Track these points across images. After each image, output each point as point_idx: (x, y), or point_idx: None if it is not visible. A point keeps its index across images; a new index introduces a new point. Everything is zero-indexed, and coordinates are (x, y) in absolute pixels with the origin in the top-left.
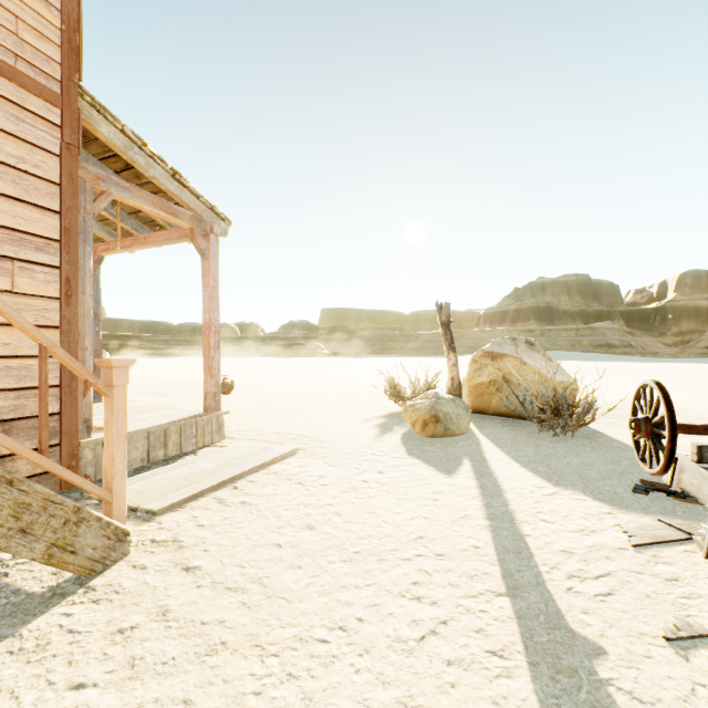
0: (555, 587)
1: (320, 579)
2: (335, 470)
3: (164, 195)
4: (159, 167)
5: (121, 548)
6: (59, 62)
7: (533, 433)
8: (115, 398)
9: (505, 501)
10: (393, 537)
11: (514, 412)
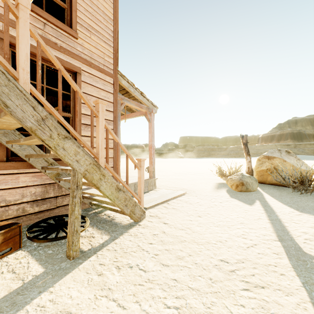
0: (299, 241)
1: (208, 230)
2: (202, 201)
3: (136, 100)
4: (137, 91)
5: (143, 215)
6: (113, 64)
7: (289, 192)
8: (141, 170)
9: (276, 215)
10: (231, 222)
11: (280, 182)
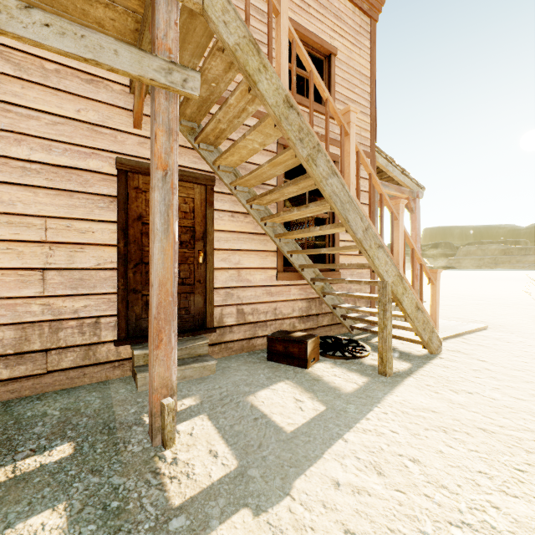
0: None
1: None
2: (529, 340)
3: (390, 182)
4: (396, 170)
5: (440, 348)
6: (369, 138)
7: None
8: (436, 285)
9: None
10: None
11: None
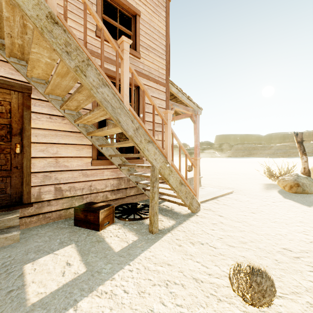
0: None
1: (265, 224)
2: (252, 199)
3: (182, 104)
4: (184, 96)
5: (199, 208)
6: (165, 74)
7: None
8: (197, 168)
9: None
10: (289, 220)
11: None
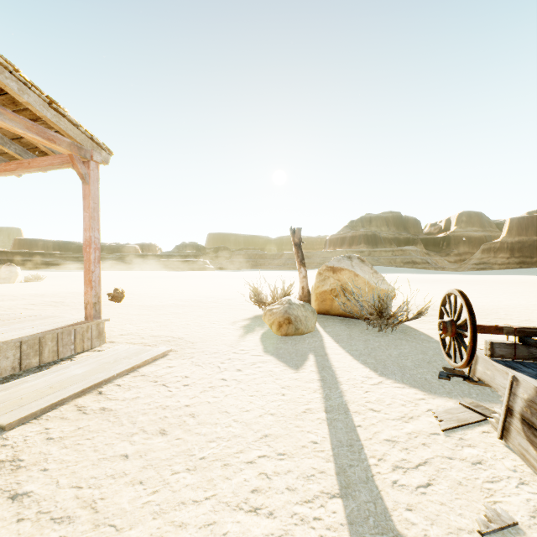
0: (383, 482)
1: (159, 495)
2: (199, 370)
3: (43, 122)
4: (34, 94)
5: None
6: None
7: (363, 329)
8: None
9: (340, 393)
10: (240, 437)
11: (349, 313)
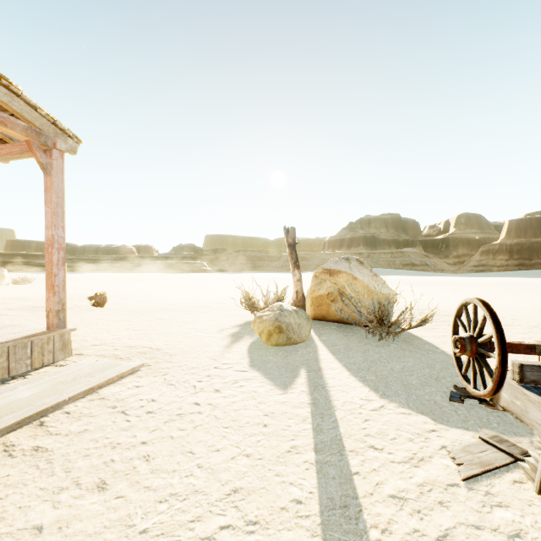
0: None
1: None
2: (170, 391)
3: None
4: None
5: None
6: None
7: (362, 338)
8: None
9: (334, 422)
10: (202, 493)
11: (347, 320)
